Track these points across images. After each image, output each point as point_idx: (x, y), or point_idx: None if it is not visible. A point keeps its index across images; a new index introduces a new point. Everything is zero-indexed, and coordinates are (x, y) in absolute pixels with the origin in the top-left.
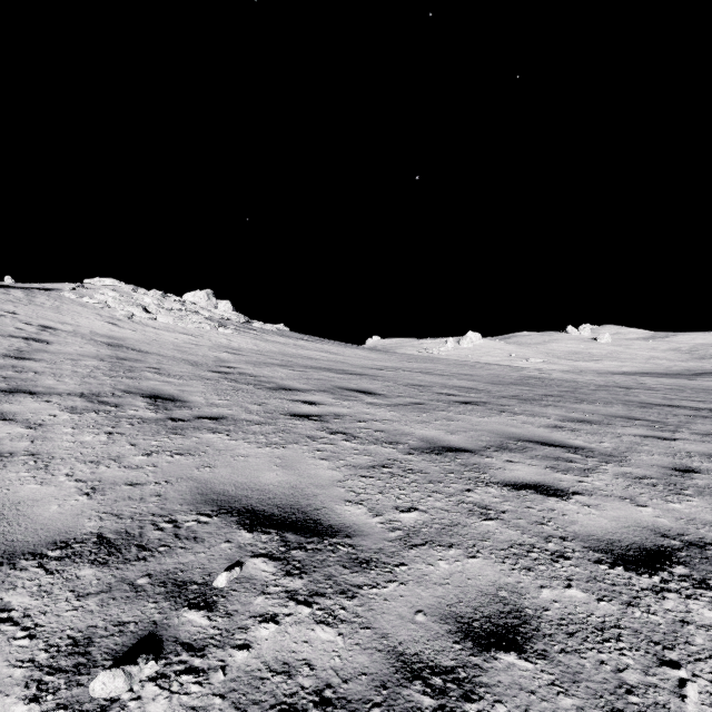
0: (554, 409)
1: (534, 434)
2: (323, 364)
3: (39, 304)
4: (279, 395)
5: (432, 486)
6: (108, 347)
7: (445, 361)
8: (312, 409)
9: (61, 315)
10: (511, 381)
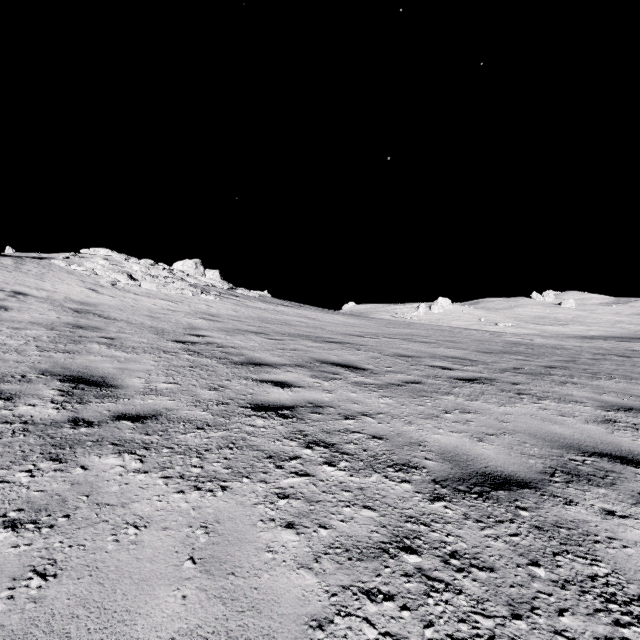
0: (577, 389)
1: (592, 437)
2: (301, 330)
3: (24, 271)
4: (245, 373)
5: (525, 633)
6: (73, 314)
7: (422, 326)
8: (282, 396)
9: (42, 281)
10: (499, 348)
